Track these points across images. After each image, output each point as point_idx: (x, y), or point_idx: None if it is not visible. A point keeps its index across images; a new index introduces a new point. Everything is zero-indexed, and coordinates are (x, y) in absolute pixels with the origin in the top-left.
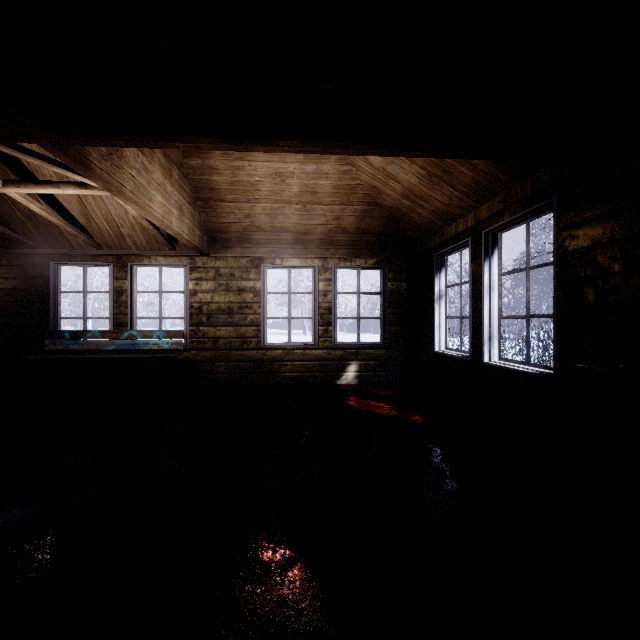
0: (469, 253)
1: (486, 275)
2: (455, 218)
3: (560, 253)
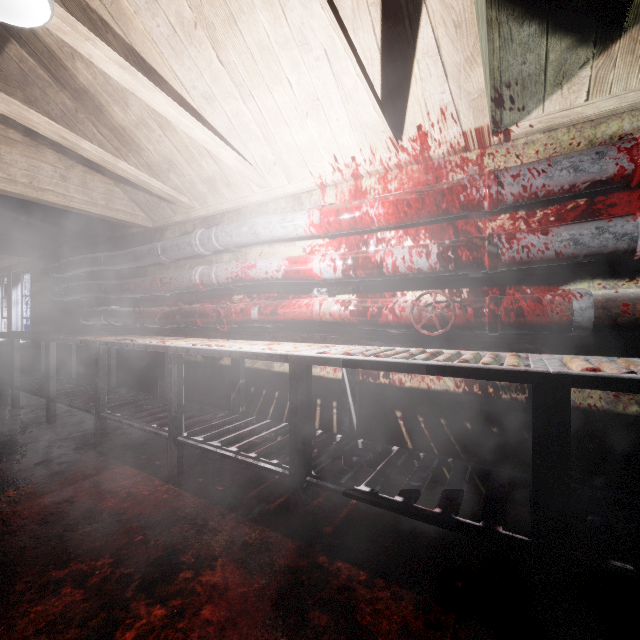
0: (7, 282)
1: (14, 296)
2: (1, 259)
3: (32, 292)
